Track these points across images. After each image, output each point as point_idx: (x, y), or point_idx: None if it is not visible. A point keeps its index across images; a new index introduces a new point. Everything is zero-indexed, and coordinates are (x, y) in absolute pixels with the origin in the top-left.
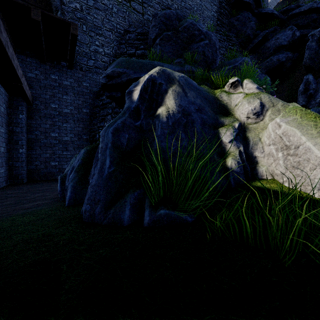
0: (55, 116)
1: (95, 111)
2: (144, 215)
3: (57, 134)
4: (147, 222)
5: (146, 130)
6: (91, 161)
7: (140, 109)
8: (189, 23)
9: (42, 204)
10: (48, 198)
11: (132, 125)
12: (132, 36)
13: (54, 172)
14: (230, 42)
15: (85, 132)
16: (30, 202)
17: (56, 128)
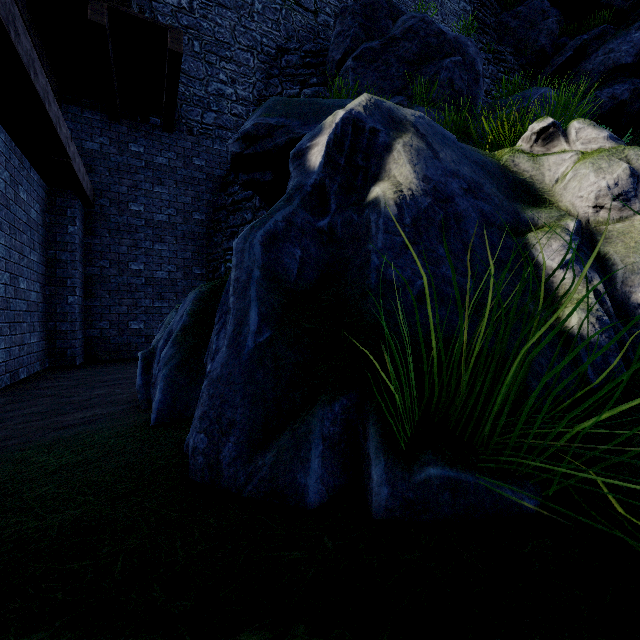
0: (139, 229)
1: (218, 218)
2: (368, 477)
3: (142, 265)
4: (385, 504)
5: (343, 240)
6: (211, 319)
7: (328, 190)
8: (418, 20)
9: (102, 416)
10: (118, 400)
11: (310, 226)
12: (294, 59)
13: (136, 343)
14: (502, 66)
15: (199, 262)
16: (78, 409)
17: (141, 254)
